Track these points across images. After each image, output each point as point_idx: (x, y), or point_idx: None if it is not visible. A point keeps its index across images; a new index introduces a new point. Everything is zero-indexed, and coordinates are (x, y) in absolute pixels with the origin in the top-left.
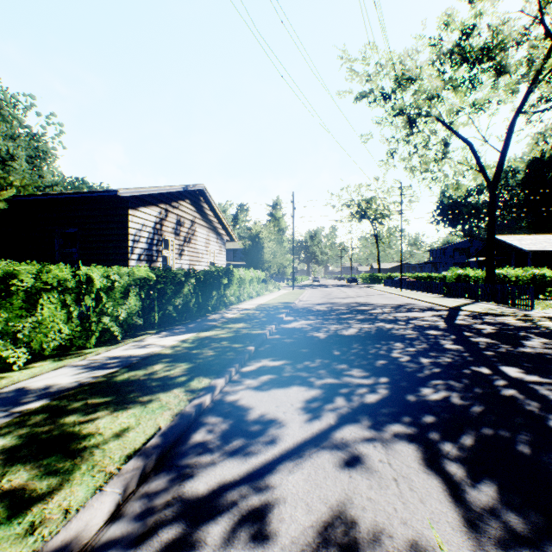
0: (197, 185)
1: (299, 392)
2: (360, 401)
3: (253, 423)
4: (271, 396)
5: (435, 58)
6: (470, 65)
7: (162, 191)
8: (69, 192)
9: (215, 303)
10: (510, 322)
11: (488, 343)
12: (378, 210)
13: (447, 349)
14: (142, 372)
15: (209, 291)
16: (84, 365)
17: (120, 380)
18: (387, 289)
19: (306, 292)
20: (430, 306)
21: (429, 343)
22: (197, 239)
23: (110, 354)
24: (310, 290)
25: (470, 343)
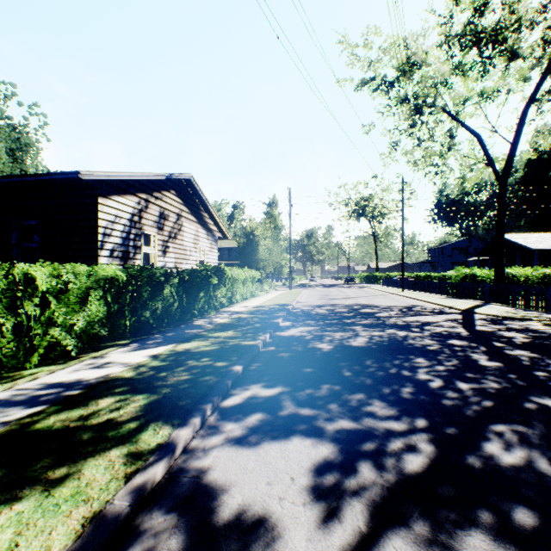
0: (183, 174)
1: (303, 448)
2: (398, 470)
3: (226, 529)
4: (260, 458)
5: (444, 39)
6: (483, 46)
7: (140, 178)
8: (21, 175)
9: (202, 306)
10: (538, 328)
11: (531, 358)
12: (376, 208)
13: (485, 368)
14: (79, 412)
15: (195, 292)
16: (4, 399)
17: (37, 430)
18: (387, 289)
19: (304, 293)
20: (439, 308)
21: (458, 358)
22: (184, 234)
23: (50, 380)
24: (307, 290)
25: (509, 358)
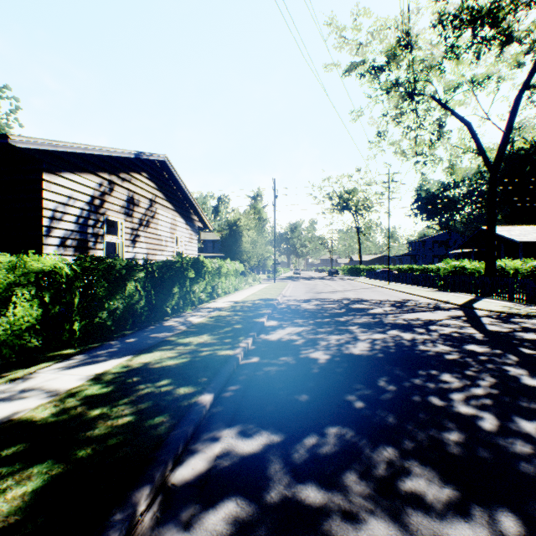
0: (155, 154)
1: None
2: None
3: None
4: None
5: (439, 18)
6: (480, 25)
7: (99, 153)
8: None
9: (176, 303)
10: None
11: None
12: (359, 201)
13: None
14: None
15: (167, 287)
16: None
17: None
18: (373, 281)
19: (289, 286)
20: (434, 303)
21: (493, 374)
22: (158, 223)
23: None
24: (292, 283)
25: None
